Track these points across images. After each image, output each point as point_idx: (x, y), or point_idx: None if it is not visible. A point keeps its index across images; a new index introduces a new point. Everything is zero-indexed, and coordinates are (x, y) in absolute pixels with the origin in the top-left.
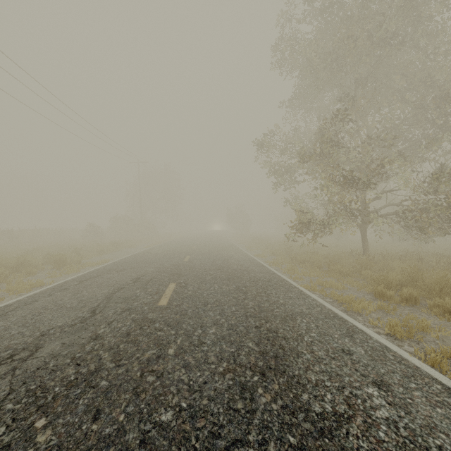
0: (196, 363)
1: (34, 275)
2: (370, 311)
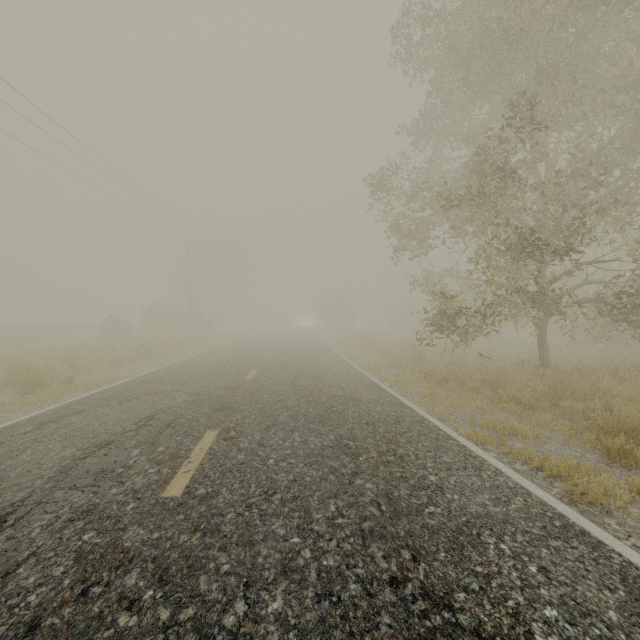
0: None
1: None
2: (625, 501)
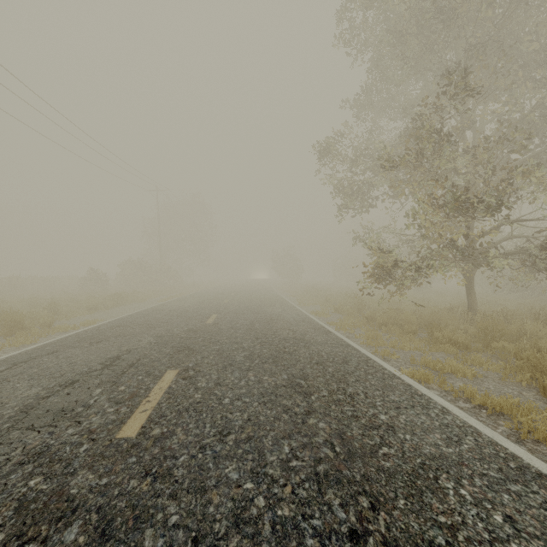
0: None
1: None
2: None
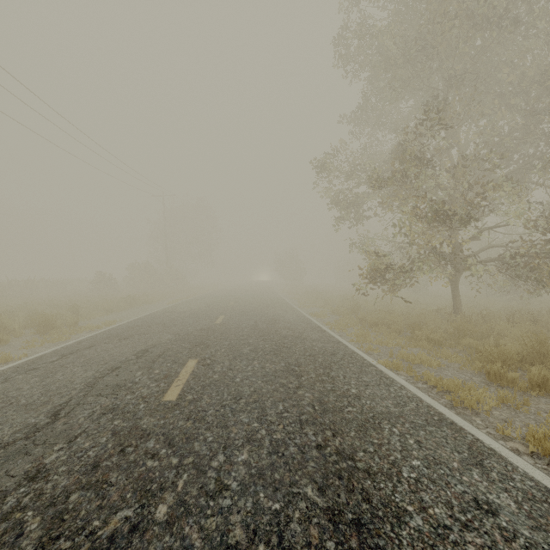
0: (203, 548)
1: (5, 344)
2: (490, 406)
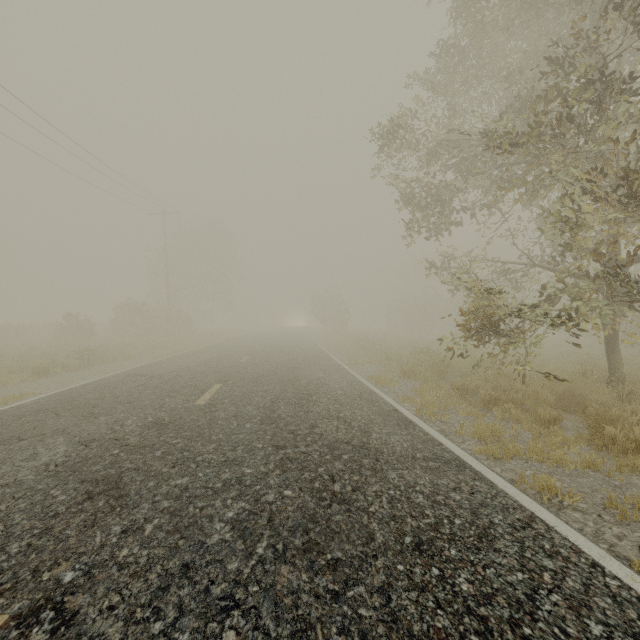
0: None
1: None
2: None
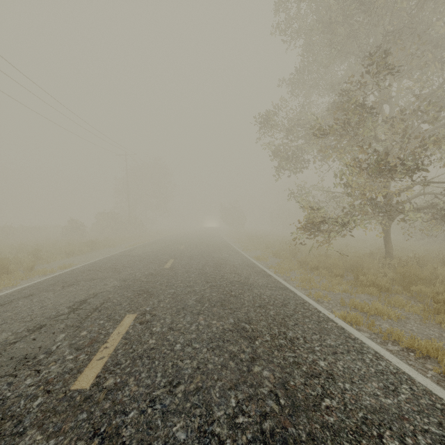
0: None
1: None
2: None
